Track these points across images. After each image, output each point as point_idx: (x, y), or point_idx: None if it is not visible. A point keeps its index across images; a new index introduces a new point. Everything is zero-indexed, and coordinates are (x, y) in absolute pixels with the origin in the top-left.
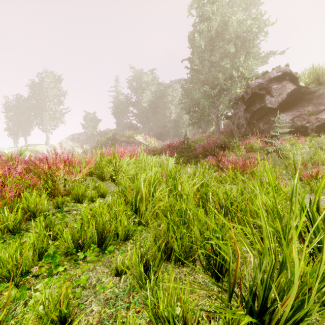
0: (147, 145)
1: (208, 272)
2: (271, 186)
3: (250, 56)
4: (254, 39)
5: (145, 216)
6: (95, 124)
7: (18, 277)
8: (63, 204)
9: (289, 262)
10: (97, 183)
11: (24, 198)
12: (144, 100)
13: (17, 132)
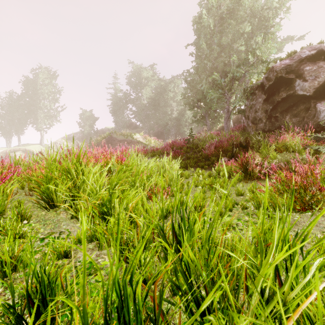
0: (146, 145)
1: None
2: None
3: (268, 37)
4: (274, 17)
5: None
6: (92, 123)
7: None
8: None
9: None
10: (38, 213)
11: None
12: (144, 97)
13: (9, 131)
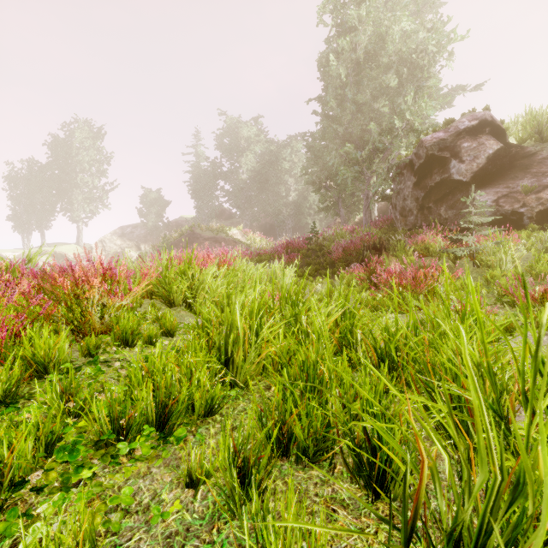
0: (247, 245)
1: (359, 480)
2: (479, 321)
3: (423, 94)
4: (431, 65)
5: (244, 371)
6: (160, 210)
7: (1, 494)
8: (98, 350)
9: (531, 482)
10: (161, 311)
11: (27, 340)
12: (244, 168)
13: (28, 222)
